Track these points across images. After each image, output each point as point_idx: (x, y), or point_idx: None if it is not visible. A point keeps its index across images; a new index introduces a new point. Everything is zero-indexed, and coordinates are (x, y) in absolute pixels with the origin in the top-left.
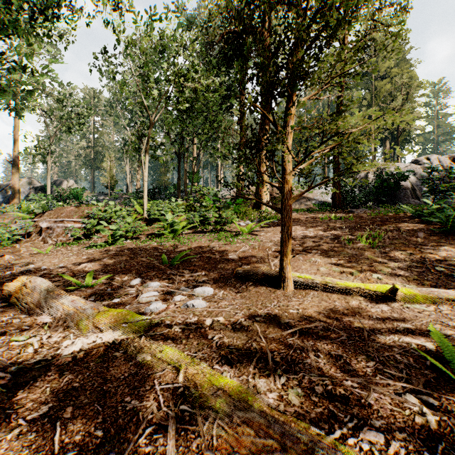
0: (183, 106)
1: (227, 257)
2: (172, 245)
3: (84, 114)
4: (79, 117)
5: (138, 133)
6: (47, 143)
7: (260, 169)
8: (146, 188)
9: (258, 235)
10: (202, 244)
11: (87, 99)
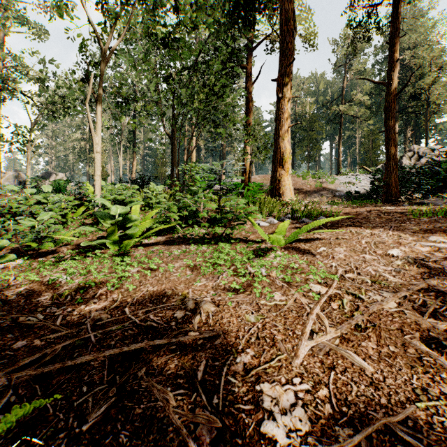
0: (161, 32)
1: (259, 430)
2: (86, 287)
3: (71, 99)
4: (63, 100)
5: (86, 73)
6: (26, 130)
7: (279, 143)
8: (100, 163)
9: (315, 254)
10: (168, 284)
11: (82, 89)
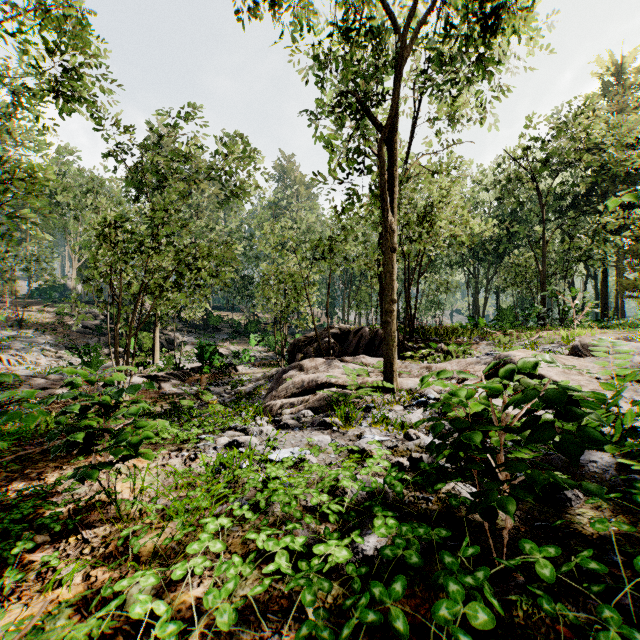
0: None
1: None
2: None
3: None
4: None
5: None
6: None
7: None
8: None
9: None
10: None
11: None
